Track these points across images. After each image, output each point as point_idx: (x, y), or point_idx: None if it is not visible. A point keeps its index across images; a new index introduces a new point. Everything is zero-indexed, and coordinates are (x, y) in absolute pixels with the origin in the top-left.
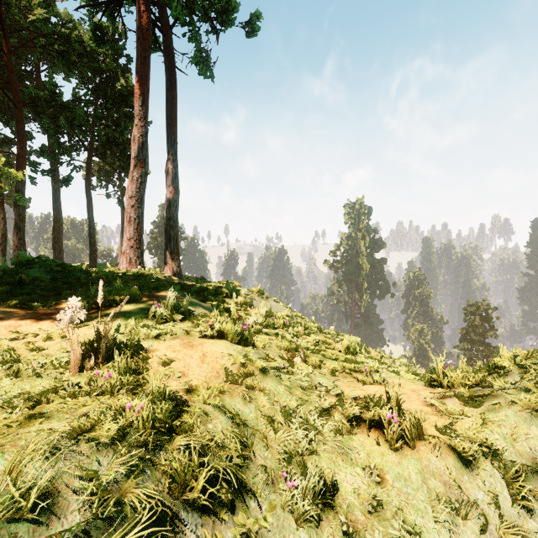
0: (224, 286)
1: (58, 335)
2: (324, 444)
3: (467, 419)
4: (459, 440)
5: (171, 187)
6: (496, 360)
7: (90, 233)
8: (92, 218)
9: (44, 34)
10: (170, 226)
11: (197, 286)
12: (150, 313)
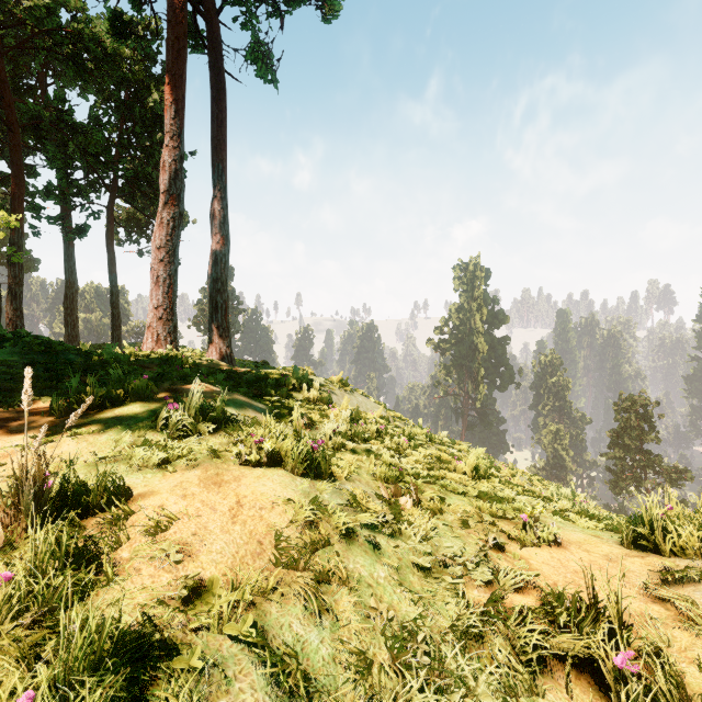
0: (290, 374)
1: None
2: None
3: None
4: None
5: (219, 235)
6: None
7: (112, 302)
8: (116, 281)
9: (48, 30)
10: (216, 290)
11: (251, 374)
12: (159, 421)
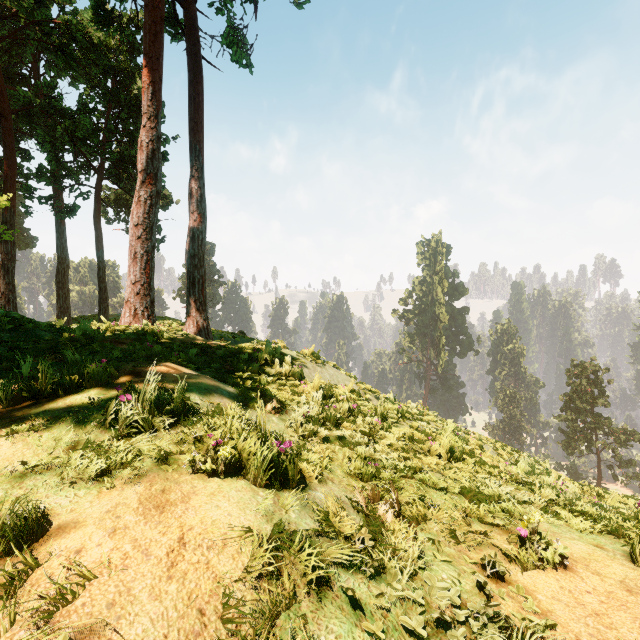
0: (263, 348)
1: None
2: None
3: None
4: None
5: (196, 213)
6: None
7: (99, 276)
8: (102, 257)
9: (38, 21)
10: (193, 266)
11: (225, 348)
12: (108, 416)
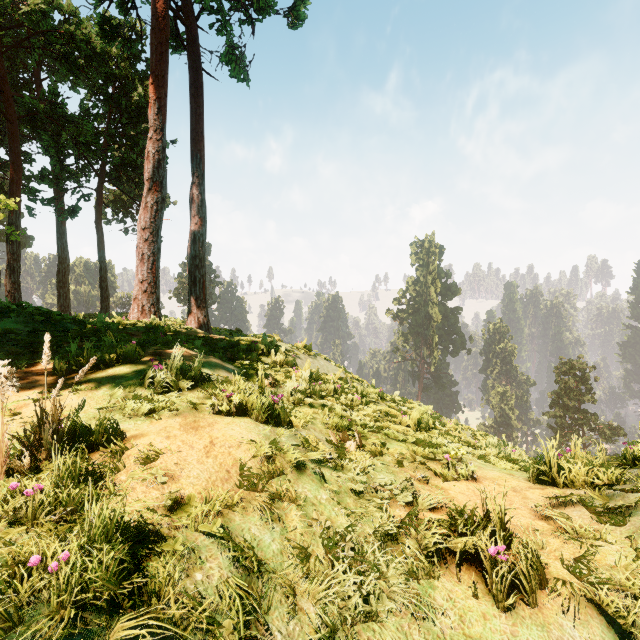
0: (260, 340)
1: (8, 412)
2: (388, 599)
3: (609, 545)
4: (607, 592)
5: (197, 217)
6: (637, 448)
7: (101, 275)
8: (104, 257)
9: (43, 32)
10: (195, 266)
11: (225, 340)
12: (147, 379)
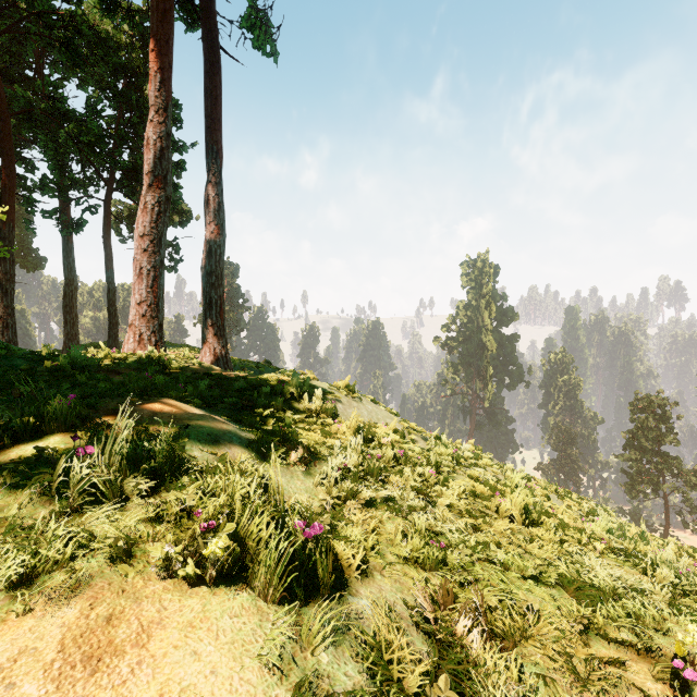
0: (289, 379)
1: None
2: None
3: None
4: None
5: (213, 224)
6: None
7: (109, 299)
8: (112, 277)
9: (39, 13)
10: (210, 285)
11: (243, 379)
12: (55, 480)
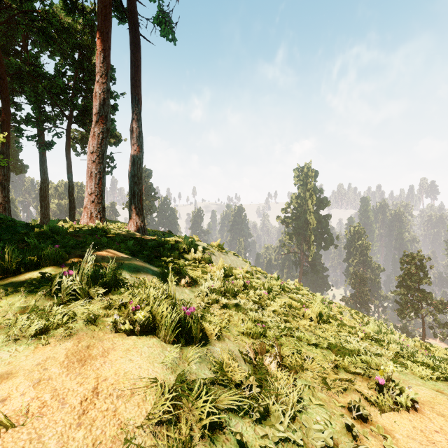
0: (182, 240)
1: None
2: None
3: None
4: None
5: (136, 145)
6: None
7: (69, 191)
8: (71, 178)
9: (25, 11)
10: (134, 183)
11: (154, 241)
12: (53, 287)
